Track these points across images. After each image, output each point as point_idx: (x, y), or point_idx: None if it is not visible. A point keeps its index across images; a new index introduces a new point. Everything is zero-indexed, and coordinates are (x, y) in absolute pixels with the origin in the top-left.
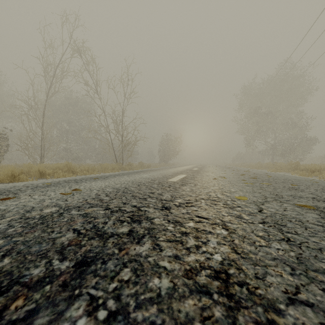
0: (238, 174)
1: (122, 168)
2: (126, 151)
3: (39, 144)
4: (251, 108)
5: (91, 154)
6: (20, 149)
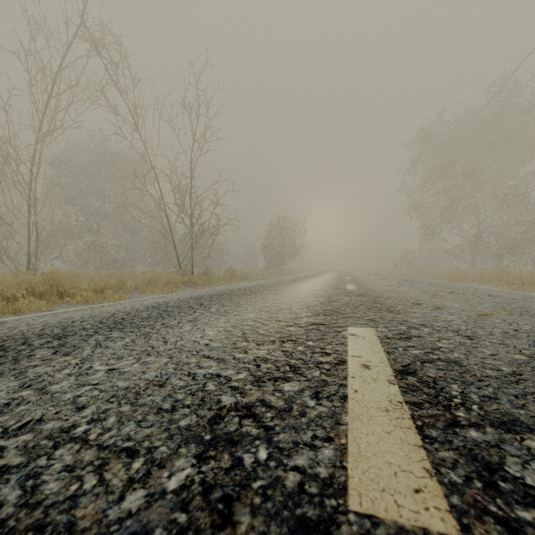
0: (534, 317)
1: (190, 282)
2: (206, 247)
3: (45, 235)
4: (435, 168)
5: (143, 254)
6: (15, 244)
